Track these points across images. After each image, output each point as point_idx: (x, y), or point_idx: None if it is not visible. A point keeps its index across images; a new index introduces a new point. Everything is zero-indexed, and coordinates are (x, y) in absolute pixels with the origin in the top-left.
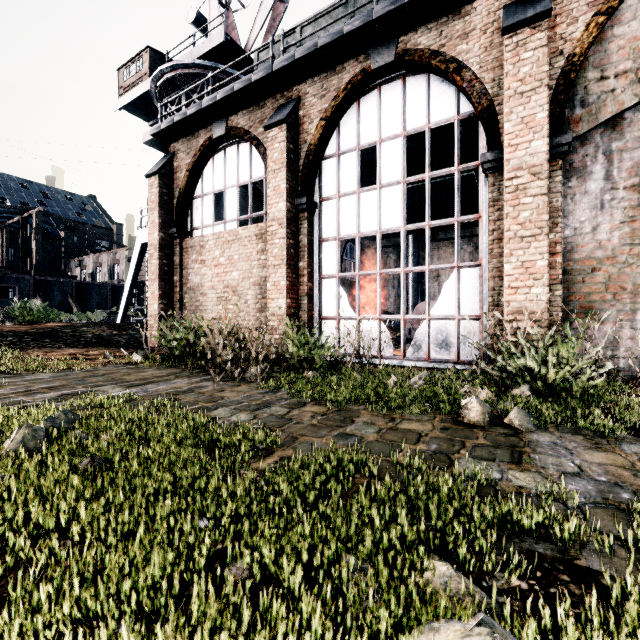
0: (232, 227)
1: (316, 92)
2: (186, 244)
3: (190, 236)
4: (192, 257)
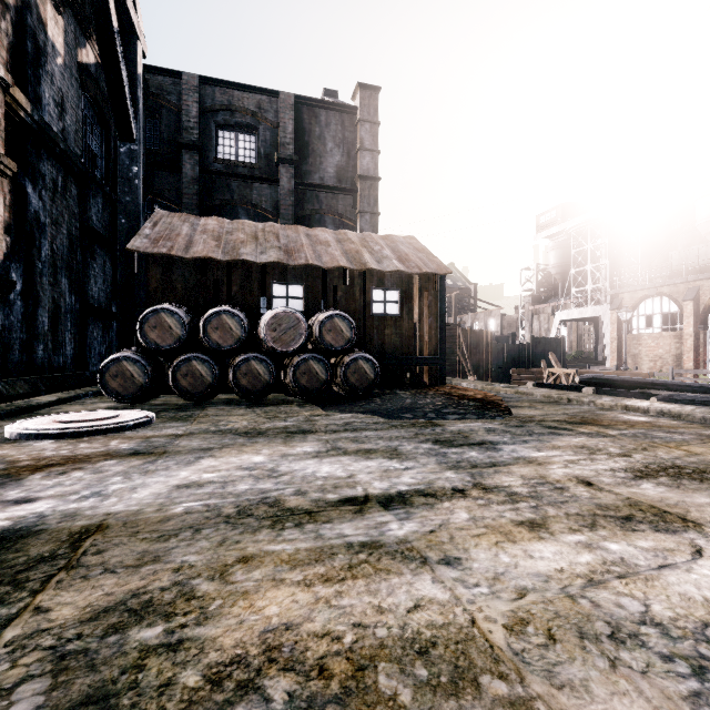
0: (657, 331)
1: (708, 285)
2: (629, 336)
3: (630, 332)
4: (633, 342)
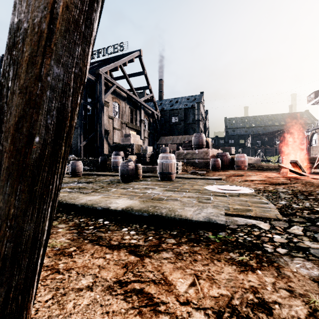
0: (317, 145)
1: None
2: (310, 147)
3: (311, 146)
4: (311, 149)
